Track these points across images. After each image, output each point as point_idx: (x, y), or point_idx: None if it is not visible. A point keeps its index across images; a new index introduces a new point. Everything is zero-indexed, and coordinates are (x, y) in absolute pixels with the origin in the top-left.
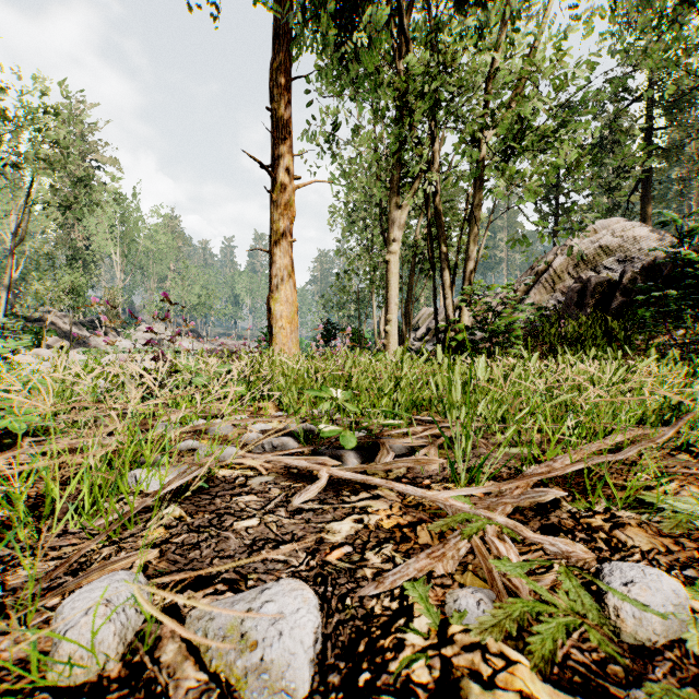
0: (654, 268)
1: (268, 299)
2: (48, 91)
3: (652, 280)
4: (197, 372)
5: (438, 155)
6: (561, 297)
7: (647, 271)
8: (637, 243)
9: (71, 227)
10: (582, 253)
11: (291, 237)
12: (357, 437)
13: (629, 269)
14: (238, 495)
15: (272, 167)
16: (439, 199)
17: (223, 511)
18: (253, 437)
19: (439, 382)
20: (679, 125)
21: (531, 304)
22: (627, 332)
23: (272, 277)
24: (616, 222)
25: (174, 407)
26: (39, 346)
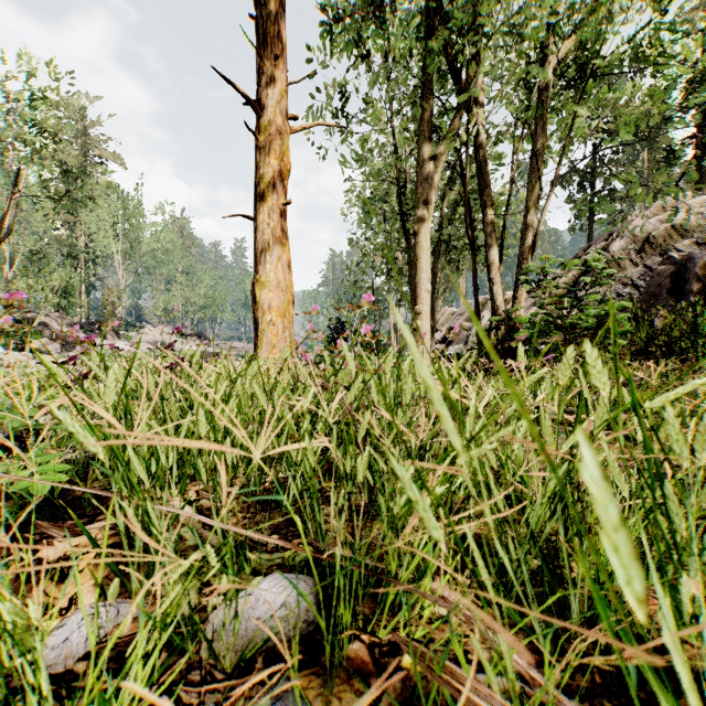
0: None
1: (253, 284)
2: (34, 71)
3: None
4: None
5: (481, 95)
6: (622, 289)
7: None
8: None
9: (74, 226)
10: (649, 235)
11: (283, 198)
12: None
13: None
14: None
15: (257, 100)
16: (483, 153)
17: None
18: None
19: None
20: None
21: None
22: None
23: (257, 253)
24: (690, 197)
25: None
26: (25, 349)
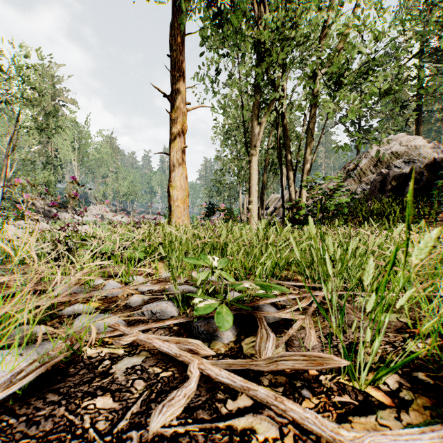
0: (434, 165)
1: (168, 187)
2: (29, 54)
3: (433, 173)
4: (106, 239)
5: (284, 89)
6: (365, 186)
7: (429, 167)
8: (417, 149)
9: (46, 143)
10: (379, 157)
11: (183, 144)
12: (232, 306)
13: (417, 166)
14: (91, 395)
15: (171, 96)
16: (285, 119)
17: (55, 438)
18: (138, 300)
19: (313, 253)
20: (441, 73)
21: (346, 190)
22: (419, 209)
23: (171, 172)
24: (402, 136)
25: (80, 269)
26: (24, 219)
